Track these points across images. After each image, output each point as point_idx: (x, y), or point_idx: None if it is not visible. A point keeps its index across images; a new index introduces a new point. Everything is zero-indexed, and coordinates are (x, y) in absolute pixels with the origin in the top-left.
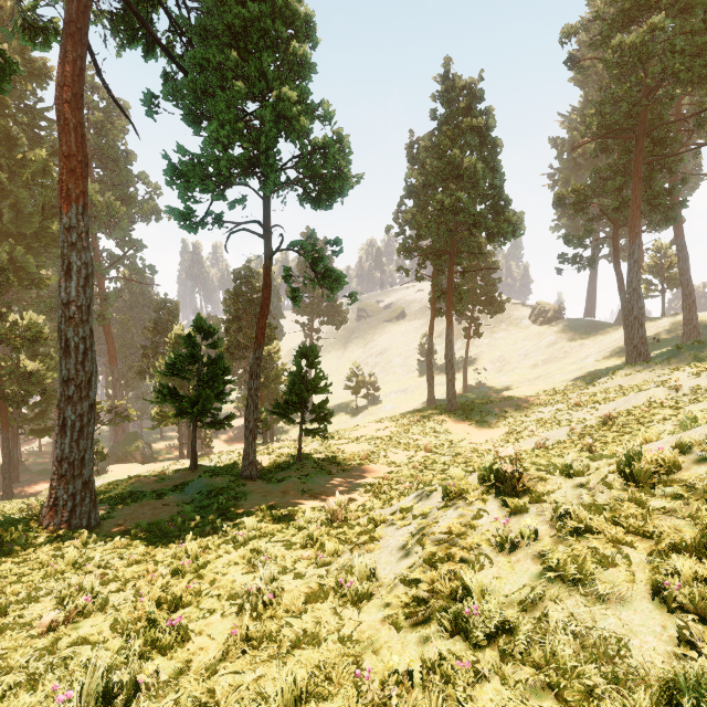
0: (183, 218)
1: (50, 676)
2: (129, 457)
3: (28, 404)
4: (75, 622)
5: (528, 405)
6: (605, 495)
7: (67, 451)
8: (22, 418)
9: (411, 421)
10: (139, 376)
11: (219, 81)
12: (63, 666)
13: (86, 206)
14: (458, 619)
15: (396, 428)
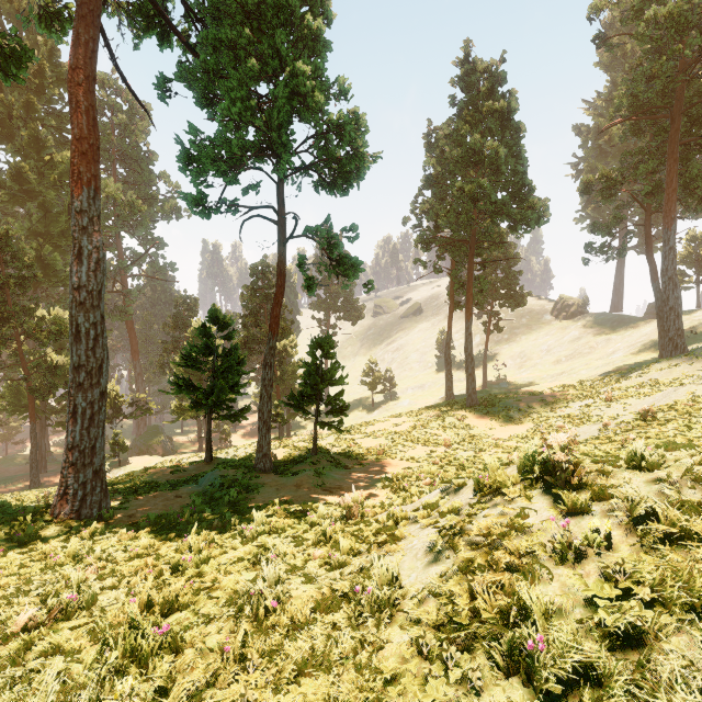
0: (196, 203)
1: (7, 695)
2: (151, 450)
3: (53, 396)
4: (56, 624)
5: (554, 401)
6: (698, 493)
7: (78, 439)
8: (49, 410)
9: (429, 416)
10: (160, 370)
11: (232, 62)
12: (28, 681)
13: (98, 190)
14: (515, 653)
15: (413, 423)
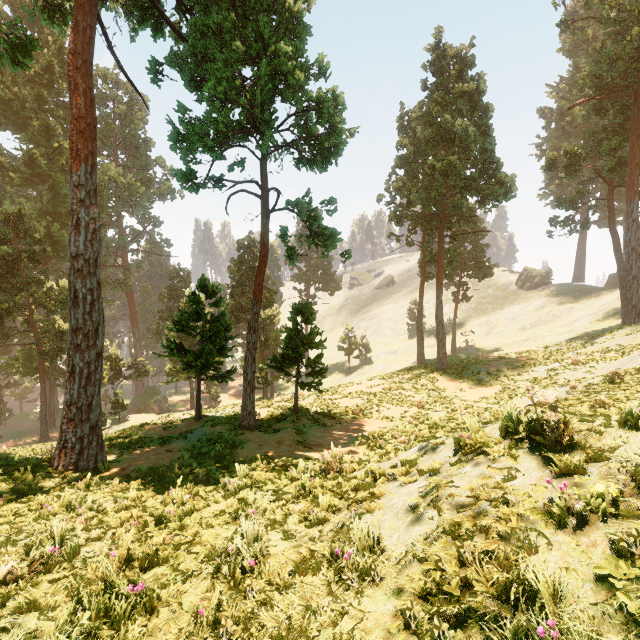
0: (186, 178)
1: None
2: (148, 408)
3: (61, 359)
4: (37, 577)
5: (521, 365)
6: None
7: (76, 396)
8: (58, 371)
9: (402, 379)
10: (156, 336)
11: (218, 47)
12: None
13: (95, 165)
14: (519, 635)
15: (387, 385)
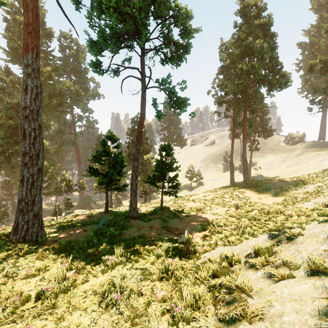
0: (95, 66)
1: None
2: (86, 207)
3: None
4: None
5: (296, 184)
6: None
7: (24, 195)
8: None
9: (223, 192)
10: None
11: None
12: None
13: (38, 54)
14: None
15: (214, 195)
